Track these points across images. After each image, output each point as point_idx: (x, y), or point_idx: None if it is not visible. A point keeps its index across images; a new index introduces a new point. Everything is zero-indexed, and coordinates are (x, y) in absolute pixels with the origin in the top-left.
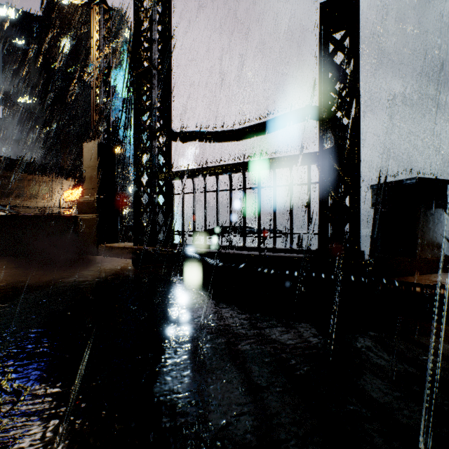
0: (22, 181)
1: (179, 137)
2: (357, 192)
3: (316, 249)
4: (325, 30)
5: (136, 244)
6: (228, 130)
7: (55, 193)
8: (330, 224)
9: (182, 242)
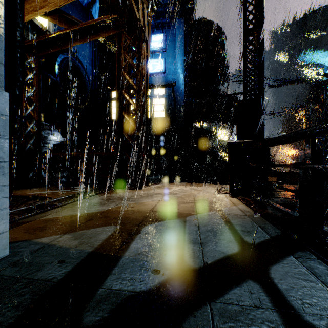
0: None
1: None
2: None
3: None
4: None
5: None
6: None
7: (283, 152)
8: None
9: None
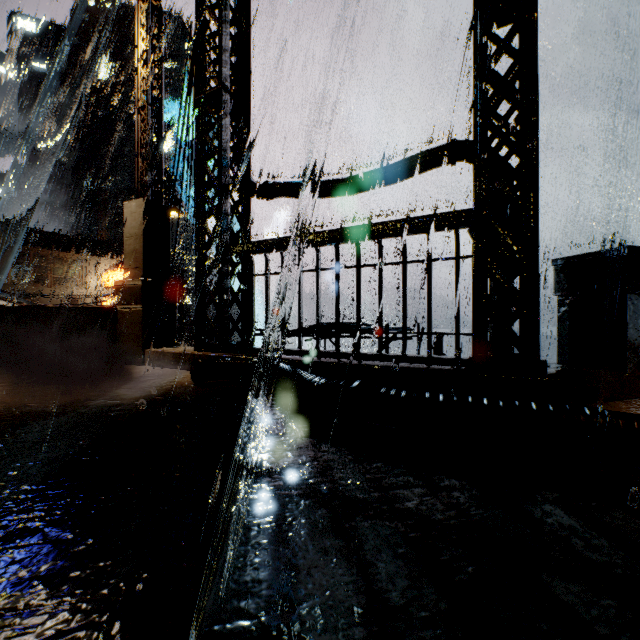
0: (45, 259)
1: (262, 191)
2: (534, 270)
3: (469, 358)
4: (483, 22)
5: (199, 349)
6: (334, 180)
7: (90, 277)
8: (490, 320)
9: (266, 346)
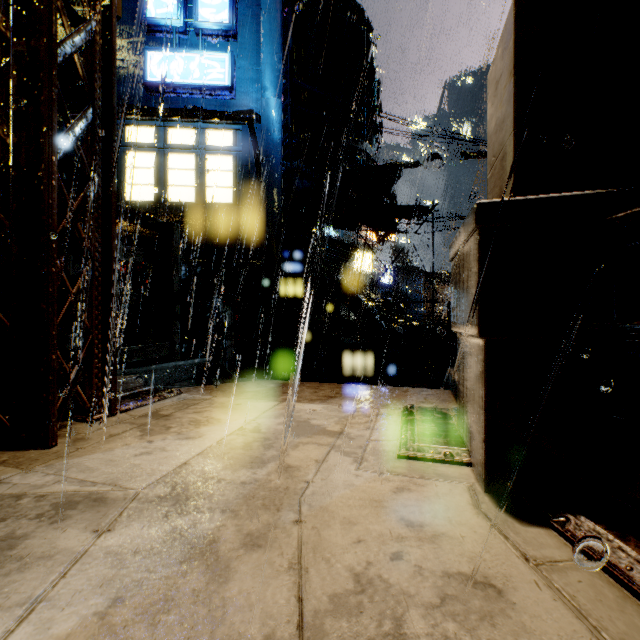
0: (443, 290)
1: None
2: None
3: None
4: None
5: None
6: None
7: None
8: None
9: None
